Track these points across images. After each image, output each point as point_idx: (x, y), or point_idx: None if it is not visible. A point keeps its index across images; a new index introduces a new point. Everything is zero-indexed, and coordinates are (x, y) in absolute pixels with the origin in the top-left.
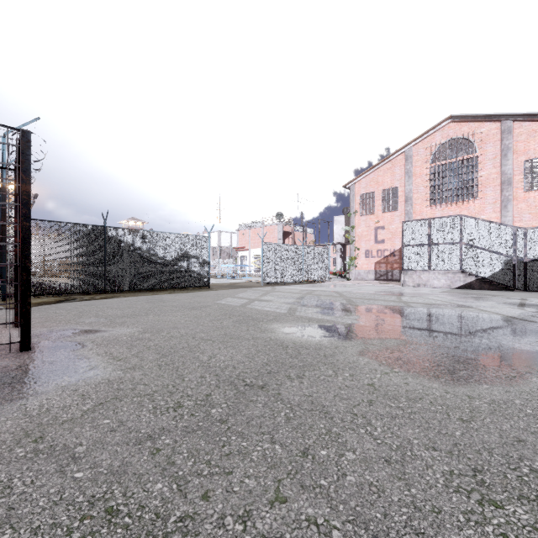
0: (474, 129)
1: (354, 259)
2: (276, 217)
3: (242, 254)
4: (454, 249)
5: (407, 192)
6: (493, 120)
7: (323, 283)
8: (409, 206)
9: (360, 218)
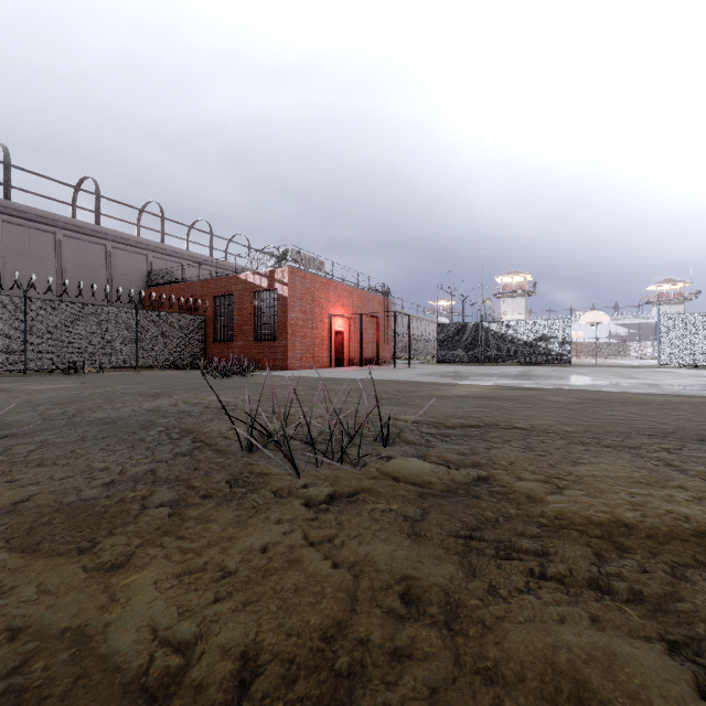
0: None
1: None
2: None
3: None
4: None
5: None
6: None
7: None
8: None
9: None
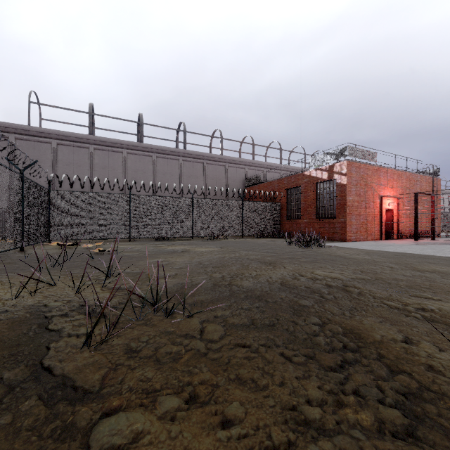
0: None
1: None
2: None
3: None
4: None
5: None
6: None
7: None
8: None
9: None
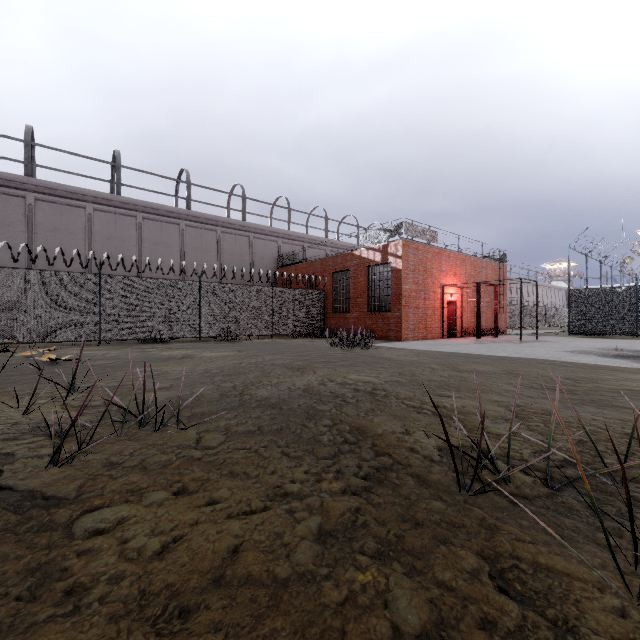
0: None
1: None
2: None
3: None
4: None
5: None
6: None
7: None
8: None
9: None
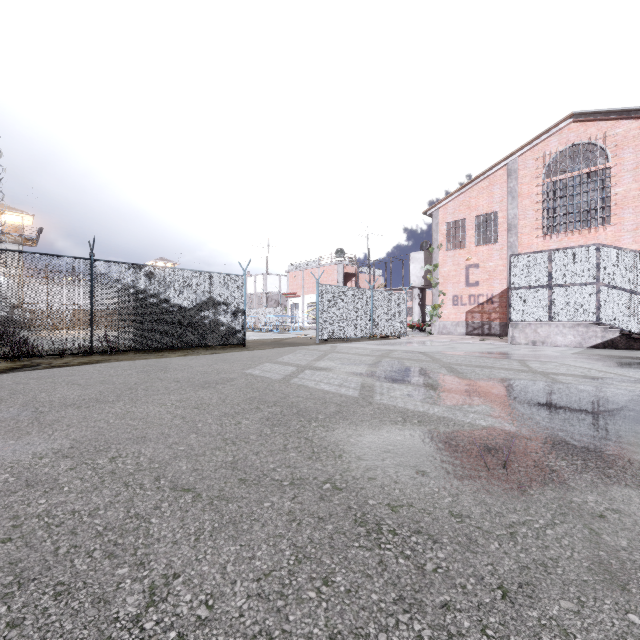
0: (605, 130)
1: (438, 307)
2: (336, 254)
3: (293, 301)
4: (587, 292)
5: (510, 219)
6: (633, 117)
7: (399, 339)
8: (513, 236)
9: (445, 254)
